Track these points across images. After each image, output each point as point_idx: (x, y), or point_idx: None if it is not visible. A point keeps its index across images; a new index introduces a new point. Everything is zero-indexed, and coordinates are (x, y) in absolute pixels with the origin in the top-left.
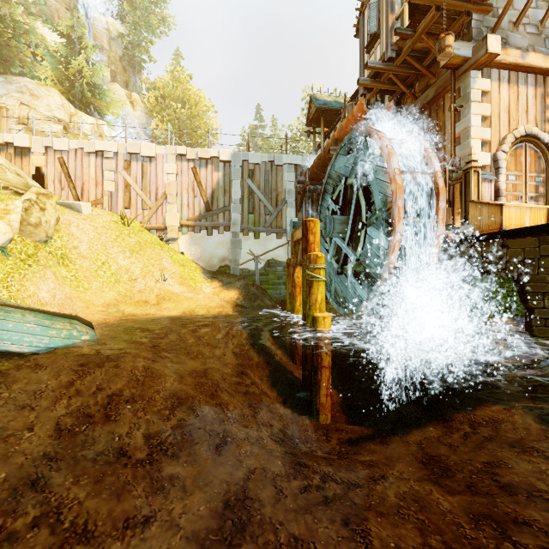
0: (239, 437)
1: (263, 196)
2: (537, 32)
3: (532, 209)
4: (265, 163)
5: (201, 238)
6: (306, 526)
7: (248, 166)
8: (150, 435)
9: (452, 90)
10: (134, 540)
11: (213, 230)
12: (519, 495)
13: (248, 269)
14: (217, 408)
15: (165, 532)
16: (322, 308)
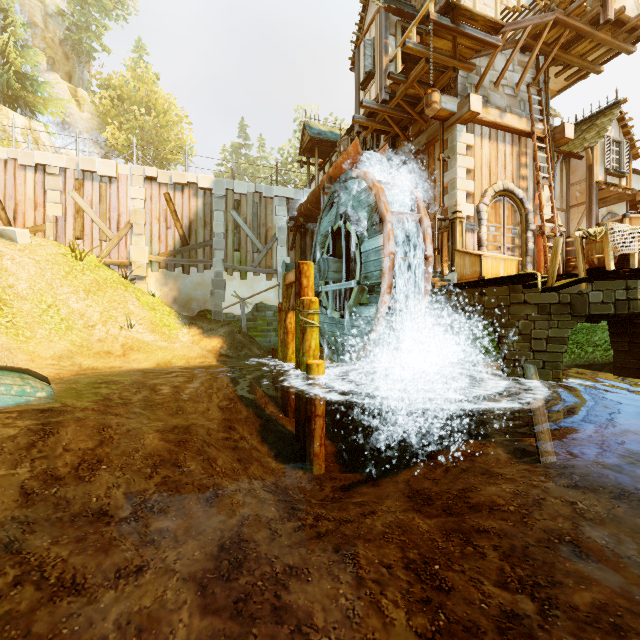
0: (231, 490)
1: (251, 232)
2: (514, 94)
3: (506, 260)
4: (253, 194)
5: (175, 278)
6: (300, 557)
7: (233, 196)
8: (132, 494)
9: (441, 141)
10: (128, 588)
11: (190, 268)
12: (483, 511)
13: (233, 314)
14: (205, 463)
15: (160, 577)
16: (316, 355)
